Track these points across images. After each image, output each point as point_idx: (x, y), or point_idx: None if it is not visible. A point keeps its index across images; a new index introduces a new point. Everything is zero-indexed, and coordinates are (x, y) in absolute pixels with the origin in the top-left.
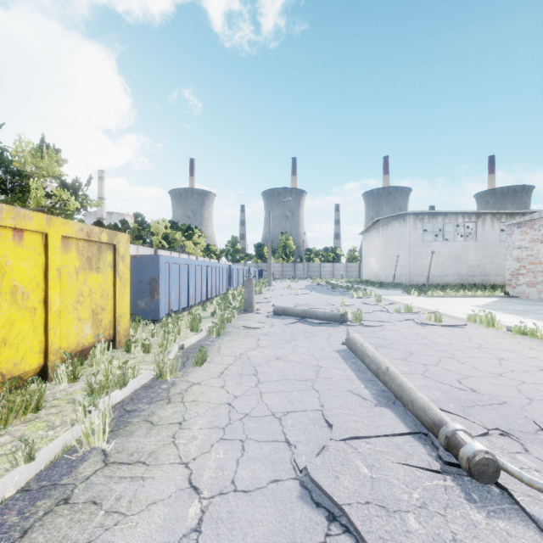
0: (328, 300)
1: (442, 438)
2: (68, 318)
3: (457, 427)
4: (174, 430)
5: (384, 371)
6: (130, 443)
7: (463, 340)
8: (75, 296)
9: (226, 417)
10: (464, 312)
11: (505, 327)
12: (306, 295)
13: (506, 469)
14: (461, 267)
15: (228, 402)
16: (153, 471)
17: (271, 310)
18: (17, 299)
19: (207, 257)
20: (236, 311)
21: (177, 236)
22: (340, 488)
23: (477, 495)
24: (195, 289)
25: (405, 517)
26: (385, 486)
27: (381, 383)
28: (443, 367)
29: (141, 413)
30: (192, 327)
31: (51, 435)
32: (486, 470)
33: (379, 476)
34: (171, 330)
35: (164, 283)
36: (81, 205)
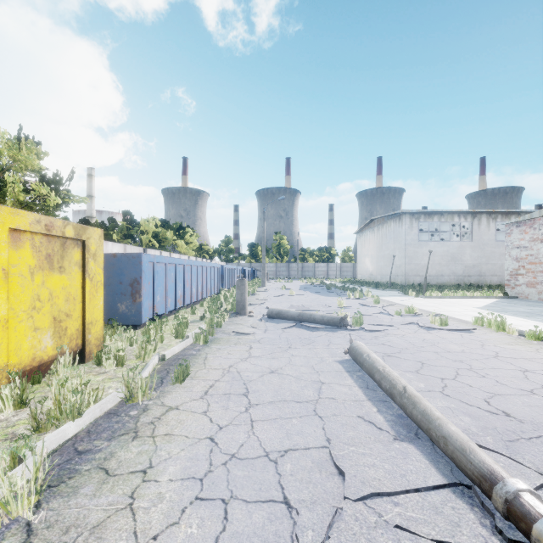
0: (325, 302)
1: (499, 500)
2: (19, 328)
3: (520, 485)
4: (134, 484)
5: (401, 391)
6: (69, 508)
7: (476, 347)
8: (29, 301)
9: (205, 461)
10: (467, 314)
11: (517, 331)
12: (301, 296)
13: None
14: (457, 267)
15: (210, 436)
16: None
17: (265, 313)
18: None
19: (199, 257)
20: (227, 314)
21: (169, 235)
22: None
23: None
24: (184, 291)
25: None
26: None
27: (396, 404)
28: (463, 382)
29: (95, 456)
30: (176, 333)
31: None
32: None
33: None
34: (153, 337)
35: (147, 285)
36: (63, 201)
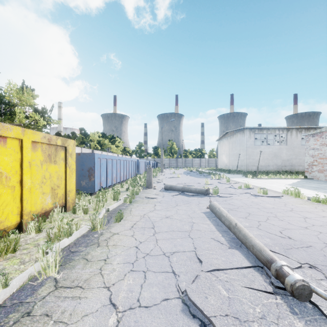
0: (197, 181)
1: (273, 270)
2: (36, 192)
3: (283, 263)
4: (101, 264)
5: (234, 225)
6: (72, 273)
7: (281, 206)
8: (40, 179)
9: (134, 256)
10: (280, 188)
11: (306, 197)
12: (184, 178)
13: (316, 292)
14: (277, 161)
15: (136, 246)
16: (86, 292)
17: (163, 187)
18: (2, 181)
19: (124, 155)
20: (141, 188)
21: (106, 142)
22: (208, 305)
23: (297, 309)
24: (116, 174)
25: (251, 326)
26: (238, 303)
27: (232, 233)
28: (270, 223)
29: (80, 253)
30: (114, 197)
31: (22, 268)
32: (303, 292)
33: (233, 296)
34: (101, 199)
35: (97, 171)
36: (47, 123)
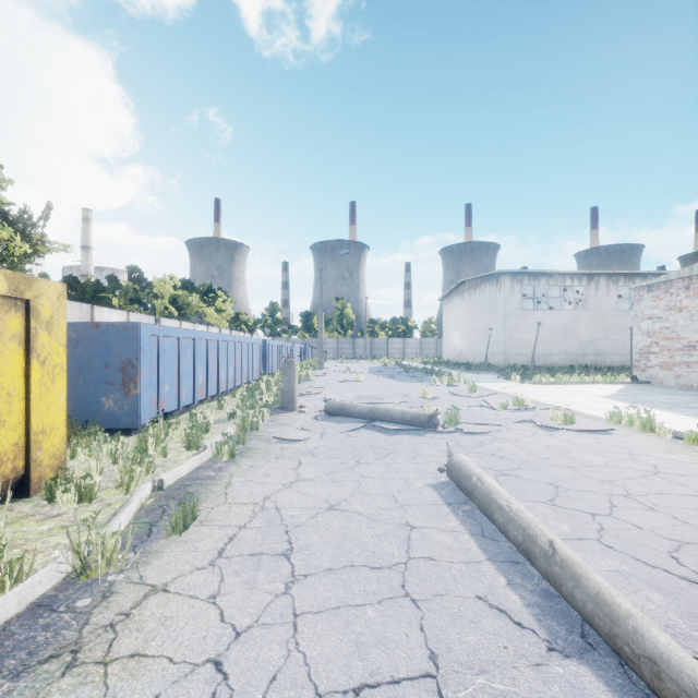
0: (403, 390)
1: None
2: None
3: None
4: None
5: (547, 551)
6: None
7: (623, 458)
8: None
9: None
10: (595, 407)
11: (670, 432)
12: (371, 382)
13: None
14: (569, 344)
15: (216, 657)
16: None
17: (322, 407)
18: None
19: (236, 330)
20: (268, 410)
21: (193, 300)
22: None
23: None
24: (207, 376)
25: None
26: None
27: (534, 569)
28: (626, 521)
29: None
30: (188, 442)
31: None
32: None
33: None
34: (153, 448)
35: (148, 369)
36: (35, 249)
